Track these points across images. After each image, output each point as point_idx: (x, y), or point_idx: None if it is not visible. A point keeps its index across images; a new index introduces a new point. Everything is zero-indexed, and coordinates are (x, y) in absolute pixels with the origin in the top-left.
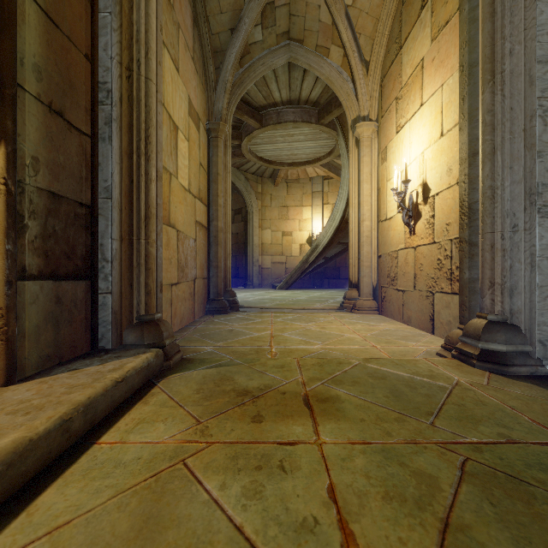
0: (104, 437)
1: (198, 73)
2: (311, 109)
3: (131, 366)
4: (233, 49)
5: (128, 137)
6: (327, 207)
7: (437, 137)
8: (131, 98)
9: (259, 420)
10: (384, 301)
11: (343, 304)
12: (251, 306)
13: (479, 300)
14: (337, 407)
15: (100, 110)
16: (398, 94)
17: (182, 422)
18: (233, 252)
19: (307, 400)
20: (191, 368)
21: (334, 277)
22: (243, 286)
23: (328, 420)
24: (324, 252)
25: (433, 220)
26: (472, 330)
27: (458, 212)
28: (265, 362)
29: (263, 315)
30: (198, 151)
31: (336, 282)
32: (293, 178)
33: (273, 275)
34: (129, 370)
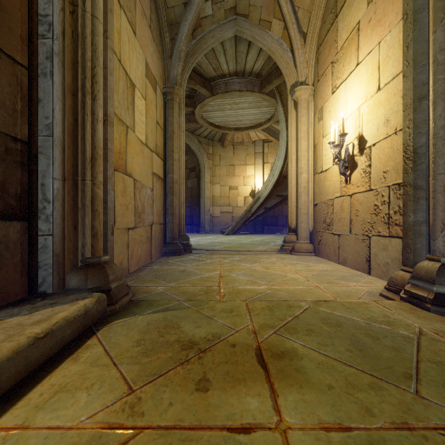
0: (3, 418)
1: (155, 41)
2: (254, 80)
3: (61, 317)
4: (186, 21)
5: (72, 74)
6: (267, 166)
7: (374, 92)
8: (75, 33)
9: (205, 388)
10: (320, 244)
11: (283, 247)
12: (202, 248)
13: (430, 243)
14: (296, 366)
15: (41, 43)
16: (334, 58)
17: (111, 391)
18: (188, 203)
19: (261, 355)
20: (137, 313)
21: (273, 224)
22: (197, 232)
23: (288, 388)
24: (264, 203)
25: (370, 169)
26: (423, 273)
27: (396, 160)
28: (214, 305)
29: (213, 256)
30: (155, 110)
31: (274, 228)
32: (238, 141)
33: (222, 222)
34: (58, 321)
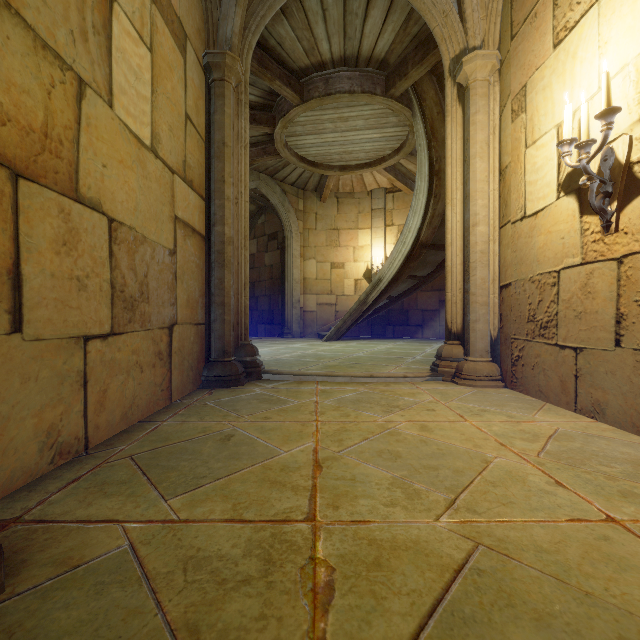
0: None
1: None
2: (375, 73)
3: None
4: None
5: None
6: (391, 230)
7: None
8: None
9: None
10: (517, 366)
11: (438, 368)
12: (282, 370)
13: None
14: None
15: None
16: None
17: None
18: (266, 290)
19: None
20: None
21: (400, 324)
22: (279, 335)
23: None
24: (389, 288)
25: None
26: None
27: None
28: None
29: (301, 390)
30: (181, 90)
31: (403, 329)
32: (345, 192)
33: (319, 320)
34: None
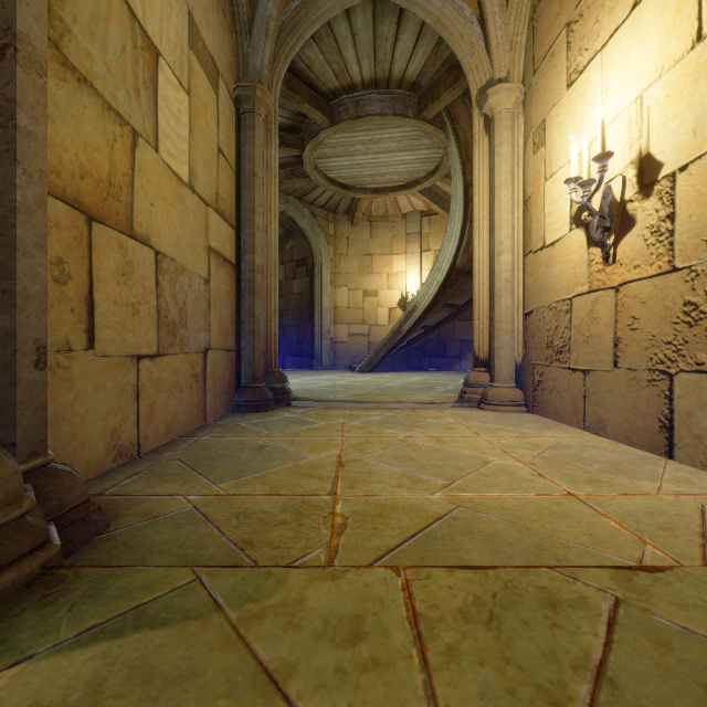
0: None
1: None
2: (407, 95)
3: None
4: None
5: None
6: (427, 255)
7: (685, 49)
8: None
9: None
10: (538, 390)
11: (465, 394)
12: (311, 397)
13: None
14: None
15: None
16: (573, 14)
17: None
18: (294, 319)
19: None
20: (13, 645)
21: (437, 355)
22: (308, 367)
23: None
24: (424, 317)
25: (671, 224)
26: None
27: None
28: (300, 597)
29: (329, 414)
30: (214, 125)
31: (440, 361)
32: (379, 215)
33: (351, 352)
34: None
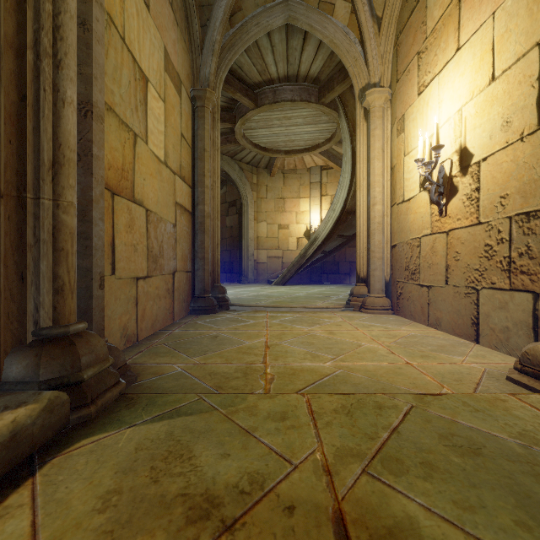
0: None
1: (179, 25)
2: (310, 86)
3: None
4: (221, 1)
5: (17, 19)
6: (326, 199)
7: (485, 84)
8: None
9: None
10: (400, 299)
11: (350, 302)
12: (243, 304)
13: None
14: None
15: None
16: (421, 47)
17: None
18: (227, 246)
19: None
20: (125, 421)
21: (333, 272)
22: (238, 281)
23: None
24: (323, 245)
25: (478, 194)
26: None
27: (523, 178)
28: (255, 405)
29: (257, 315)
30: (179, 119)
31: (335, 277)
32: (290, 168)
33: (269, 270)
34: None
